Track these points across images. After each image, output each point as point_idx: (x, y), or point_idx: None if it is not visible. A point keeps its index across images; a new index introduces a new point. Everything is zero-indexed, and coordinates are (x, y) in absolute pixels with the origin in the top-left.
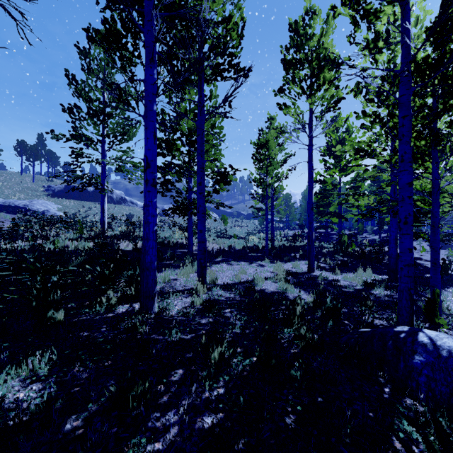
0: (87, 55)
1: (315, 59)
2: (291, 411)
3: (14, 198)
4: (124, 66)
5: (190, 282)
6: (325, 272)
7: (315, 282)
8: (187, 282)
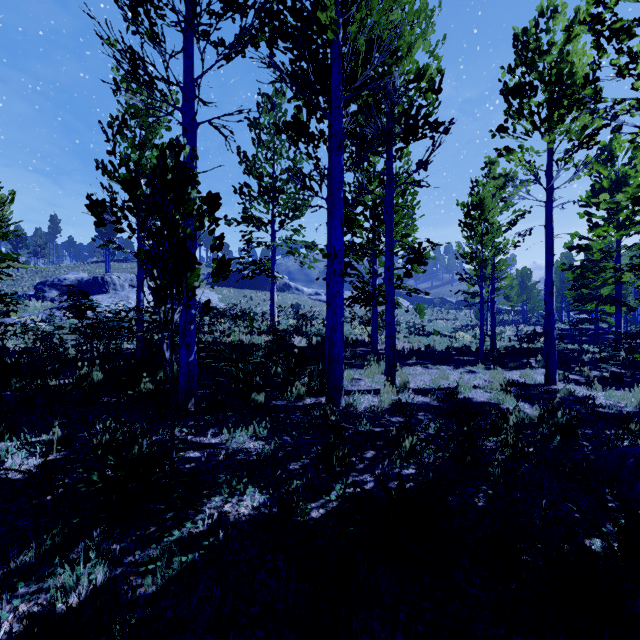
0: (257, 126)
1: (555, 78)
2: (483, 496)
3: None
4: (310, 154)
5: (376, 383)
6: (574, 387)
7: (552, 397)
8: (373, 383)
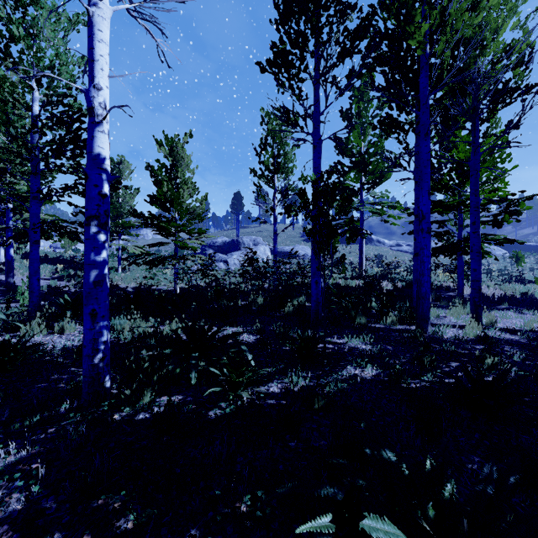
0: (348, 115)
1: None
2: None
3: (282, 245)
4: (400, 141)
5: (461, 320)
6: None
7: None
8: (458, 320)
